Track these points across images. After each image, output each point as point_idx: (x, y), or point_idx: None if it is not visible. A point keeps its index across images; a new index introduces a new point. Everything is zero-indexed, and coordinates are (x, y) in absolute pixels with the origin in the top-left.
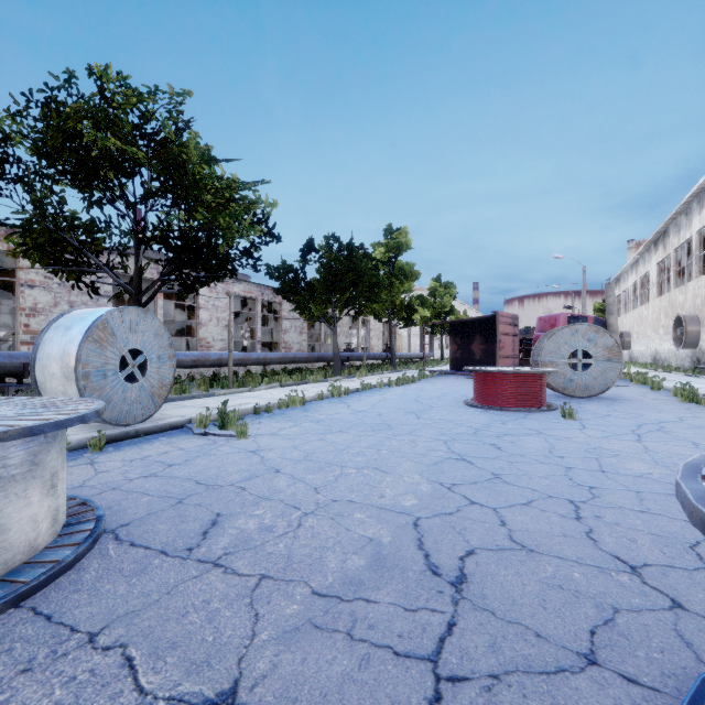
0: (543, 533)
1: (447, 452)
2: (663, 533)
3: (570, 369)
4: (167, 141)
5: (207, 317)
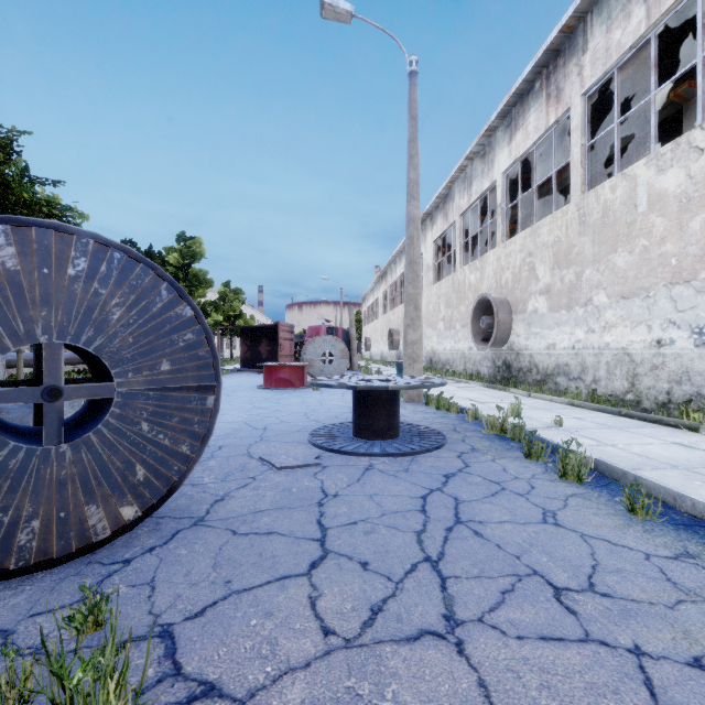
0: (293, 419)
1: (253, 406)
2: (330, 415)
3: (322, 364)
4: None
5: None
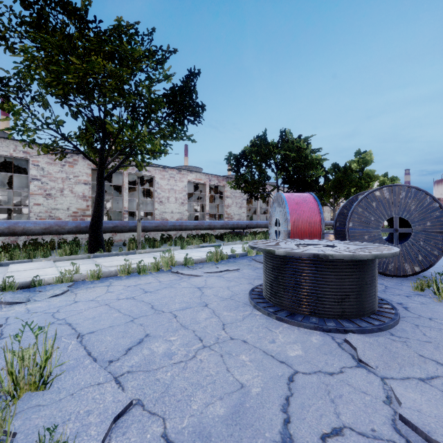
0: None
1: None
2: None
3: None
4: (298, 147)
5: None
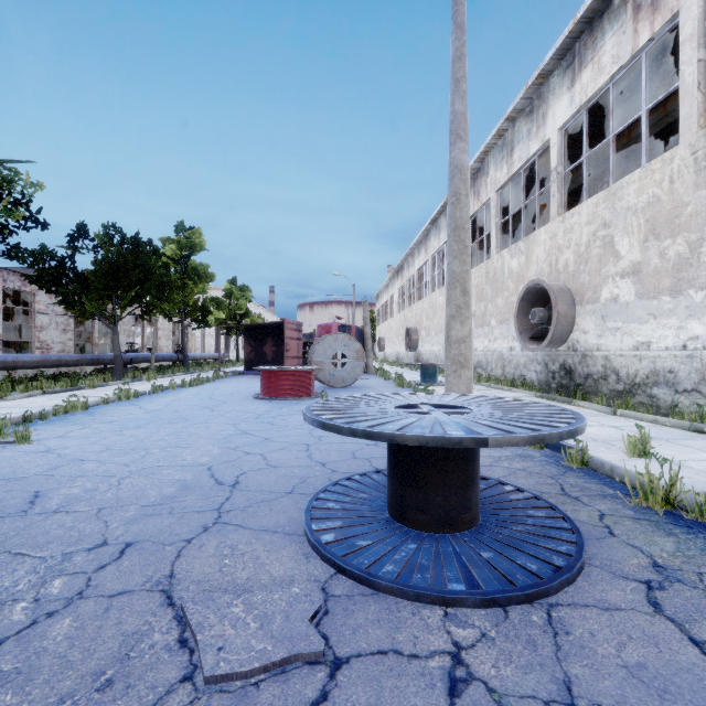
0: (286, 459)
1: (235, 430)
2: (344, 449)
3: (333, 367)
4: None
5: None
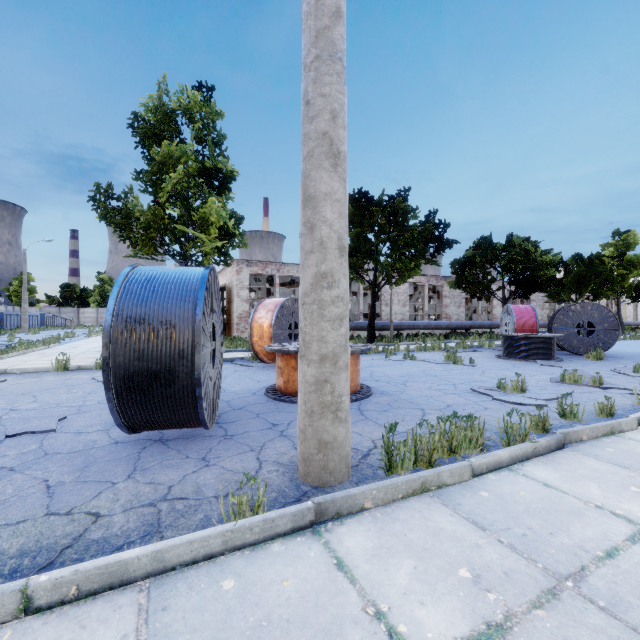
0: None
1: None
2: None
3: None
4: (526, 250)
5: (496, 303)
